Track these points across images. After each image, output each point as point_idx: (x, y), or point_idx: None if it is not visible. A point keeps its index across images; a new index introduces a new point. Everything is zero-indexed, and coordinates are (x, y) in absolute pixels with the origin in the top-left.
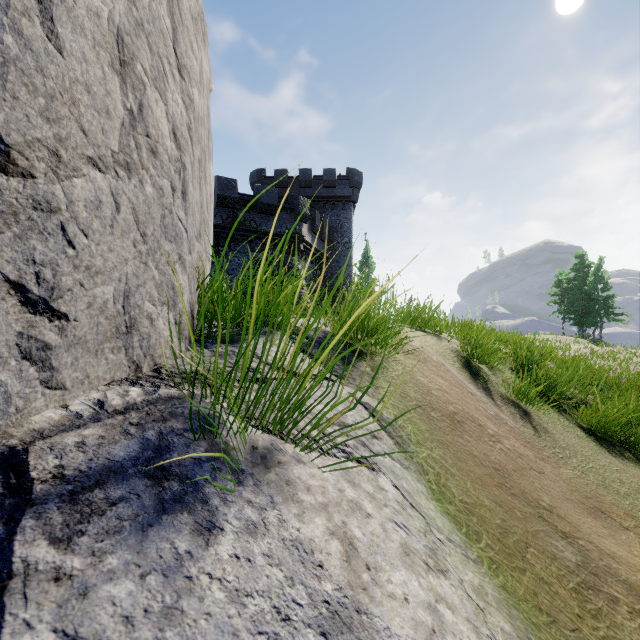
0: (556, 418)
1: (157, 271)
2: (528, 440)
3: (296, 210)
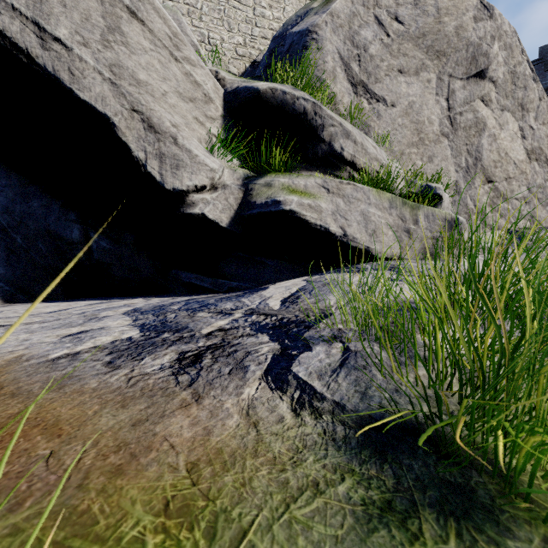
0: None
1: (545, 212)
2: None
3: None
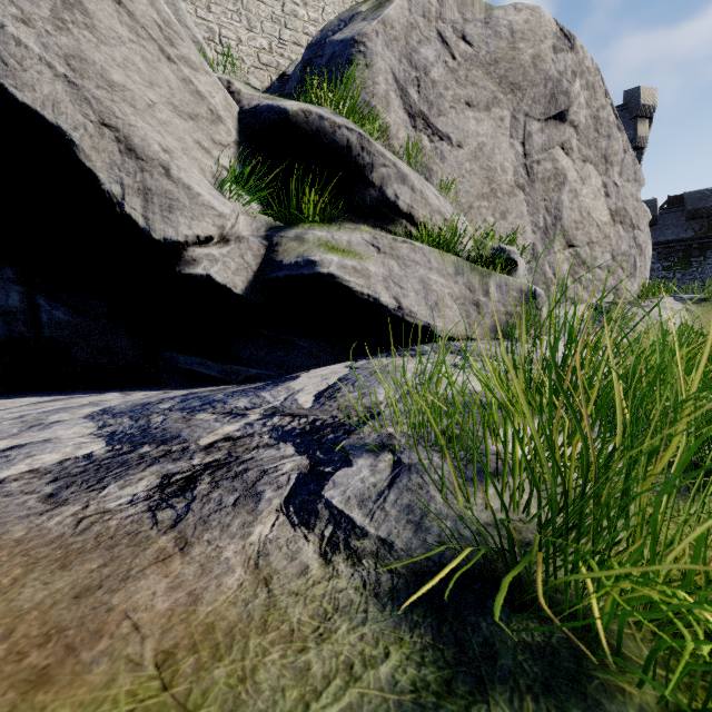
0: None
1: (630, 284)
2: None
3: None
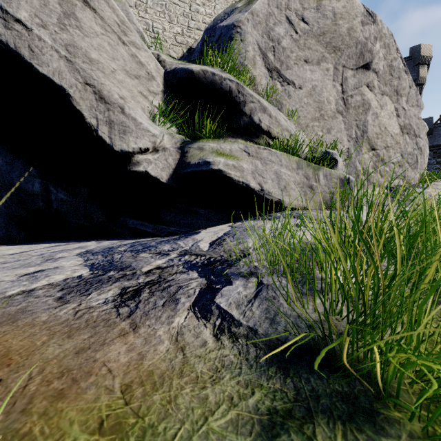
0: None
1: (413, 173)
2: None
3: None
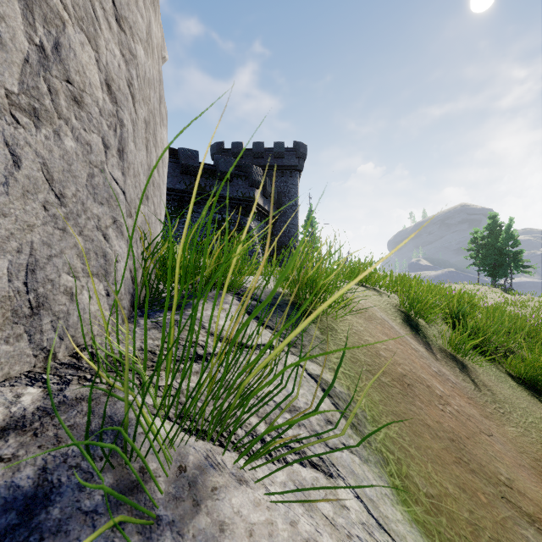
0: (489, 368)
1: (81, 237)
2: (470, 396)
3: (250, 177)
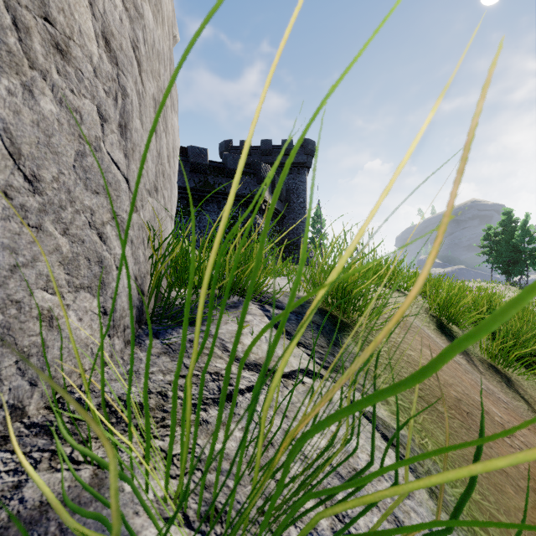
0: (531, 379)
1: (66, 238)
2: (526, 418)
3: (258, 175)
